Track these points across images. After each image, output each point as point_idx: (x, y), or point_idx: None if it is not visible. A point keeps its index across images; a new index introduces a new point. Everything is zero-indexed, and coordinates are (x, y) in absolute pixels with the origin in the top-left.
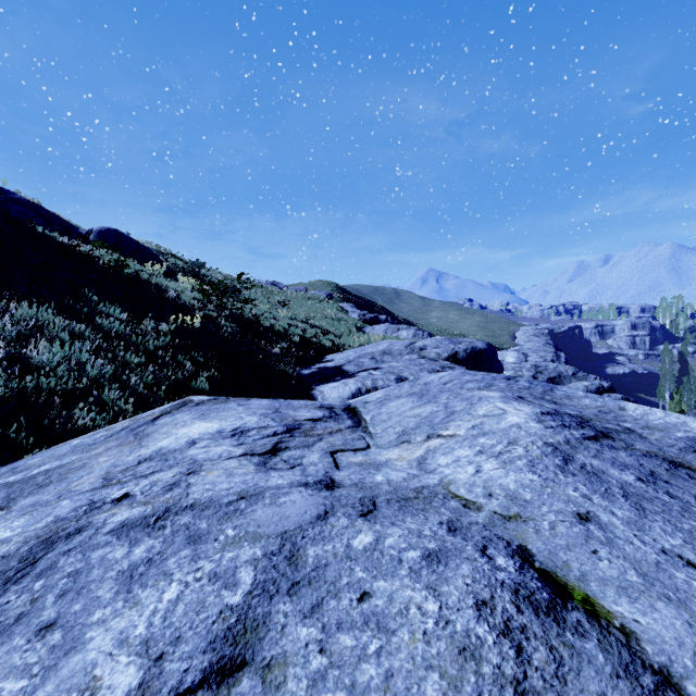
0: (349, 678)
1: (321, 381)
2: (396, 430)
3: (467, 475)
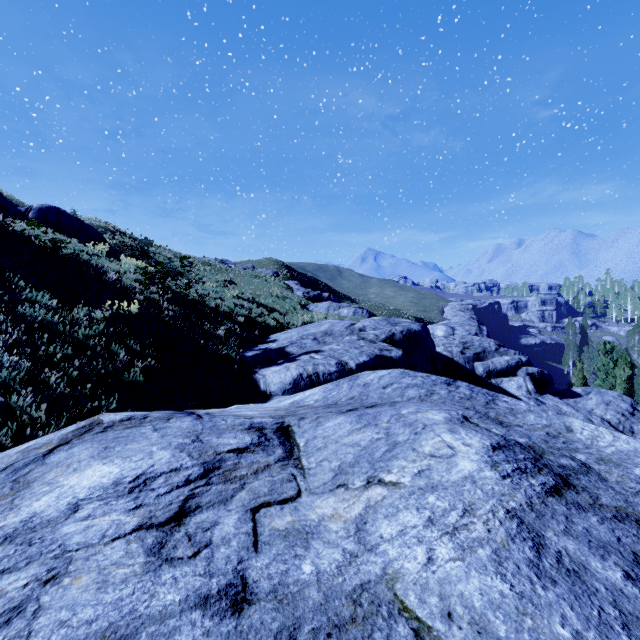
0: None
1: (264, 363)
2: (332, 464)
3: (416, 566)
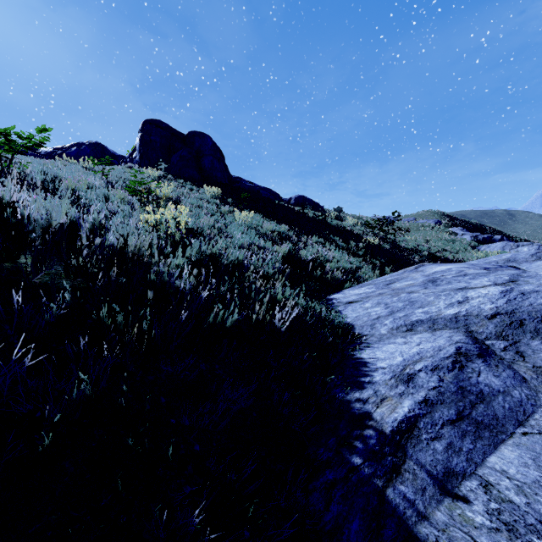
0: None
1: None
2: None
3: None
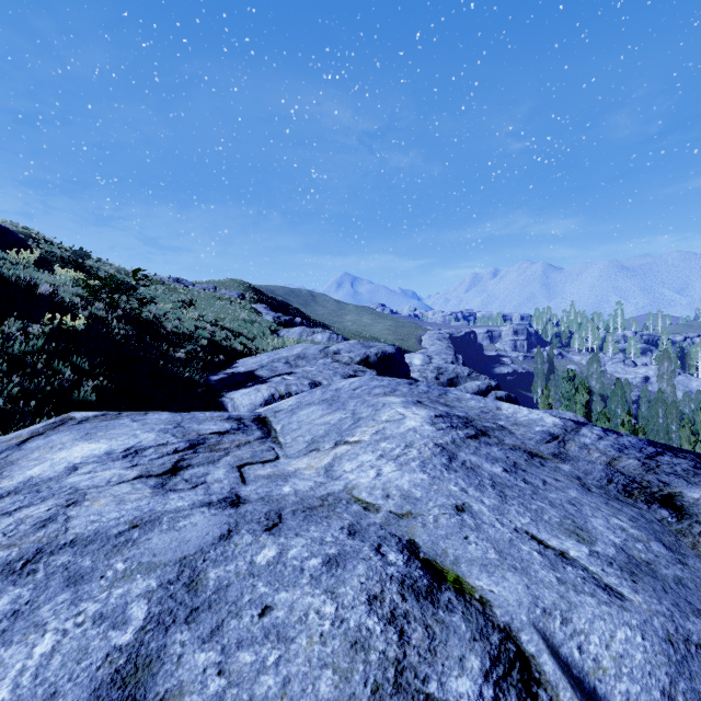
0: (248, 693)
1: (231, 387)
2: (306, 438)
3: (369, 479)
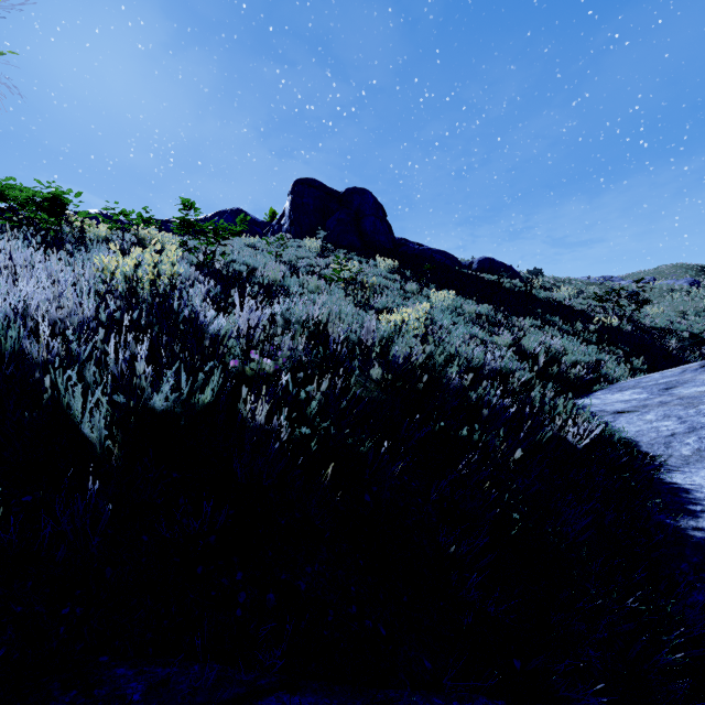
0: None
1: None
2: None
3: None
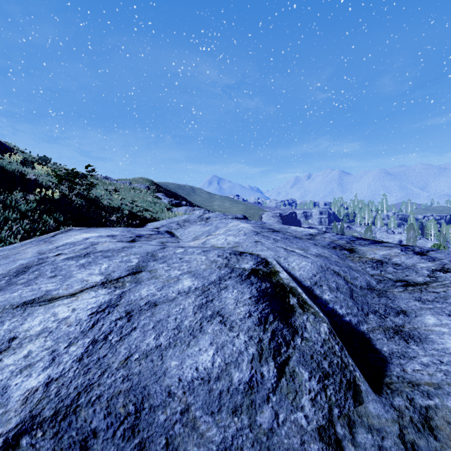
0: (178, 269)
1: None
2: (192, 236)
3: (221, 242)
